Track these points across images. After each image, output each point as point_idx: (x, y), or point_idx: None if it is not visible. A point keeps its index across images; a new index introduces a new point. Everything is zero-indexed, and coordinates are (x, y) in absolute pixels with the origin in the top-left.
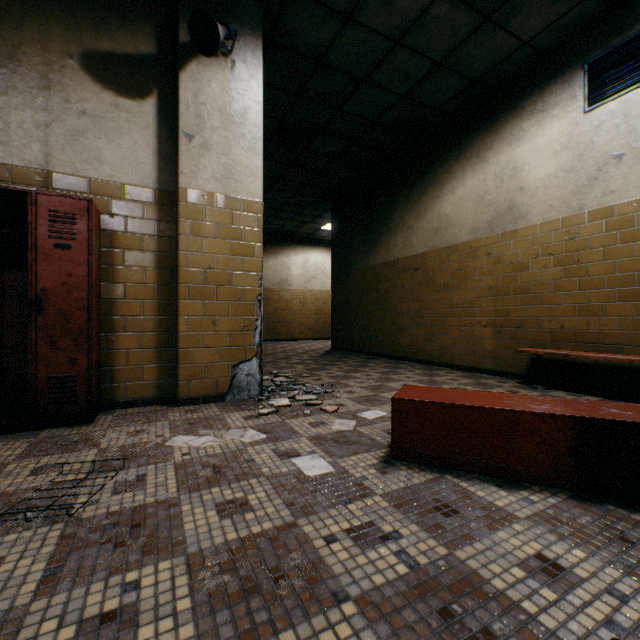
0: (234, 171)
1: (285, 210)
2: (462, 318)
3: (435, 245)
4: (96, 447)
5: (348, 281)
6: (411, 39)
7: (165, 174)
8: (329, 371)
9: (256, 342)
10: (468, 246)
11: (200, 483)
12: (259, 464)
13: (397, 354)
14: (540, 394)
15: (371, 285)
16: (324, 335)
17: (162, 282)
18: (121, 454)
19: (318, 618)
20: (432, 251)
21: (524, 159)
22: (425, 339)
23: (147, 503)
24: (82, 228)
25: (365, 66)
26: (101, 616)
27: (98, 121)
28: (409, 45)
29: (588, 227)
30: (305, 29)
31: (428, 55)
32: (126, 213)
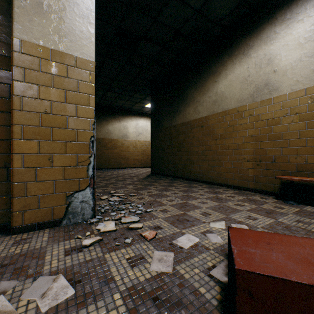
0: (69, 32)
1: (124, 94)
2: (232, 156)
3: (214, 111)
4: None
5: (160, 134)
6: None
7: (3, 27)
8: (149, 190)
9: (89, 175)
10: (236, 110)
11: None
12: None
13: (190, 177)
14: (299, 210)
15: (174, 136)
16: (147, 165)
17: None
18: None
19: None
20: (212, 115)
21: (277, 51)
22: (208, 168)
23: None
24: None
25: None
26: None
27: None
28: None
29: None
30: None
31: None
32: None
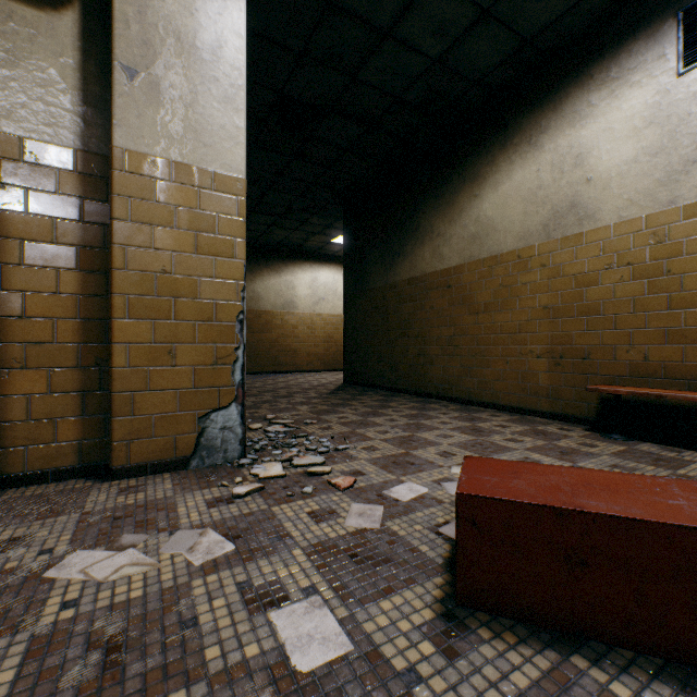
0: (202, 131)
1: (289, 217)
2: (508, 346)
3: (473, 256)
4: None
5: (364, 302)
6: None
7: (93, 128)
8: (341, 415)
9: (236, 381)
10: (516, 256)
11: None
12: (204, 632)
13: (424, 390)
14: (625, 449)
15: (392, 306)
16: (335, 366)
17: (88, 292)
18: None
19: None
20: (469, 263)
21: (592, 142)
22: (460, 372)
23: None
24: None
25: (389, 11)
26: None
27: None
28: None
29: (683, 226)
30: None
31: None
32: (26, 183)
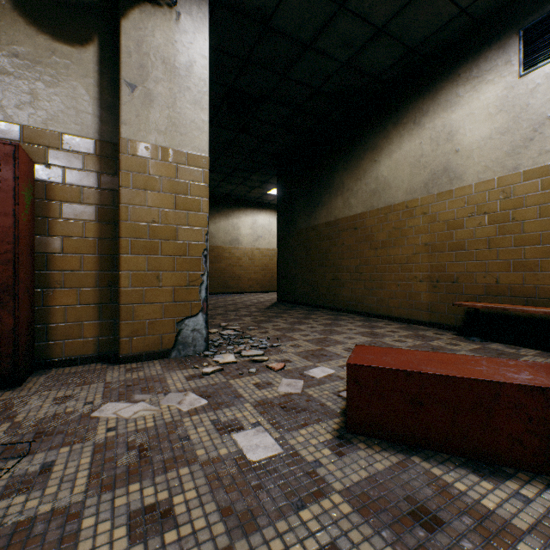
0: (179, 124)
1: (235, 175)
2: (399, 273)
3: (373, 206)
4: (10, 420)
5: (292, 240)
6: (355, 2)
7: (107, 125)
8: (275, 323)
9: (202, 297)
10: (405, 206)
11: (117, 476)
12: (194, 443)
13: (337, 306)
14: (479, 347)
15: (313, 243)
16: (270, 288)
17: (103, 236)
18: (35, 430)
19: None
20: (370, 211)
21: (459, 123)
22: (364, 293)
23: (39, 514)
24: (7, 175)
25: (310, 31)
26: None
27: (32, 66)
28: (353, 9)
29: (523, 186)
30: None
31: (370, 20)
32: (64, 164)
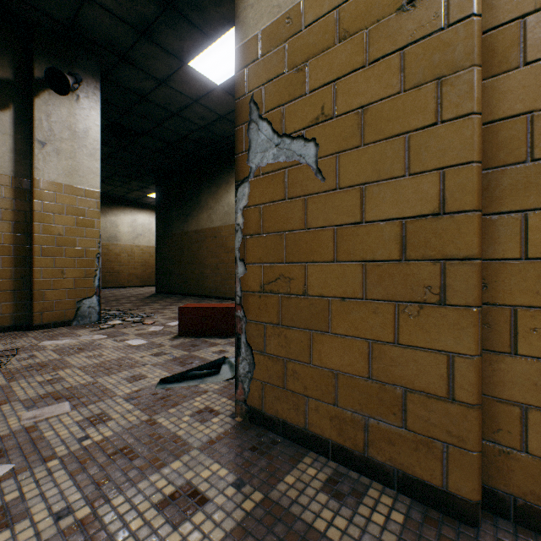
0: (79, 170)
1: (115, 179)
2: None
3: (227, 222)
4: None
5: (169, 241)
6: (204, 102)
7: (21, 166)
8: (152, 306)
9: (96, 285)
10: None
11: (72, 353)
12: (106, 345)
13: (204, 294)
14: None
15: (186, 245)
16: (151, 283)
17: (18, 243)
18: (8, 351)
19: (137, 368)
20: (225, 226)
21: None
22: (221, 283)
23: (44, 361)
24: None
25: (176, 107)
26: (47, 380)
27: None
28: (203, 104)
29: None
30: (133, 79)
31: (215, 111)
32: None
